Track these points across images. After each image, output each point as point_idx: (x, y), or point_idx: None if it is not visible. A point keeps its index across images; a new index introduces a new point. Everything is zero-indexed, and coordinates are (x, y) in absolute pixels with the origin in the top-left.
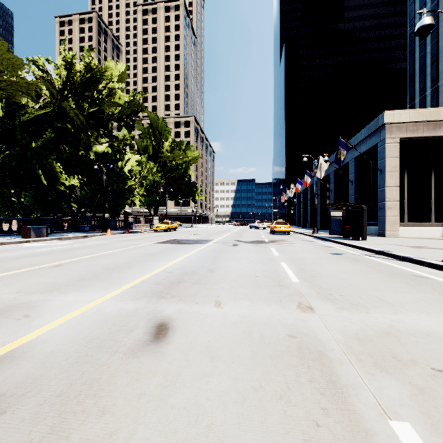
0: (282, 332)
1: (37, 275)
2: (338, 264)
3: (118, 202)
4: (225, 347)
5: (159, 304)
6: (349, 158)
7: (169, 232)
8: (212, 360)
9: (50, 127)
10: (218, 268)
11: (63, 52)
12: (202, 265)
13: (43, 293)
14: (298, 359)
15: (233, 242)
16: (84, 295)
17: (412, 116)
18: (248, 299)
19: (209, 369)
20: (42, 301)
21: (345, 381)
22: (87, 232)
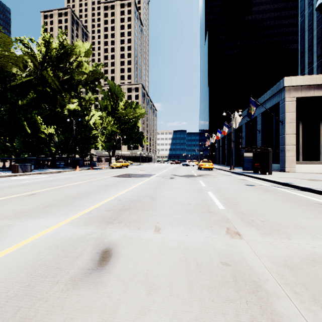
0: (215, 259)
1: (12, 202)
2: (253, 194)
3: (85, 146)
4: (163, 276)
5: (107, 230)
6: (257, 113)
7: (123, 169)
8: (150, 293)
9: (34, 90)
10: (158, 196)
11: (42, 33)
12: (146, 194)
13: (11, 219)
14: (235, 292)
15: (170, 176)
16: (44, 220)
17: (305, 81)
18: (183, 224)
19: (146, 304)
20: (7, 226)
21: (288, 321)
22: (62, 169)
